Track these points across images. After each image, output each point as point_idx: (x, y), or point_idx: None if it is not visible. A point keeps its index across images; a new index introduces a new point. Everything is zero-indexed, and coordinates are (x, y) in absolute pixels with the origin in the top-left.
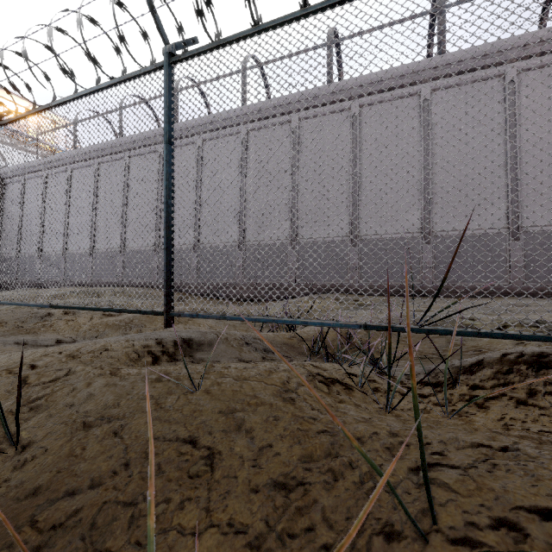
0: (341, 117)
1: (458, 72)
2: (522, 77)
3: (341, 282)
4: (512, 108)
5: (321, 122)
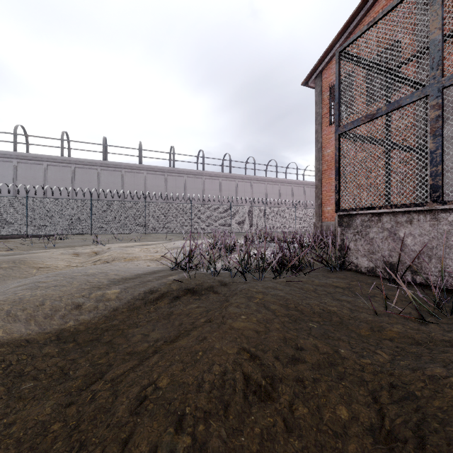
0: (68, 169)
1: (109, 167)
2: (126, 173)
3: (58, 230)
4: (123, 181)
5: (58, 168)
